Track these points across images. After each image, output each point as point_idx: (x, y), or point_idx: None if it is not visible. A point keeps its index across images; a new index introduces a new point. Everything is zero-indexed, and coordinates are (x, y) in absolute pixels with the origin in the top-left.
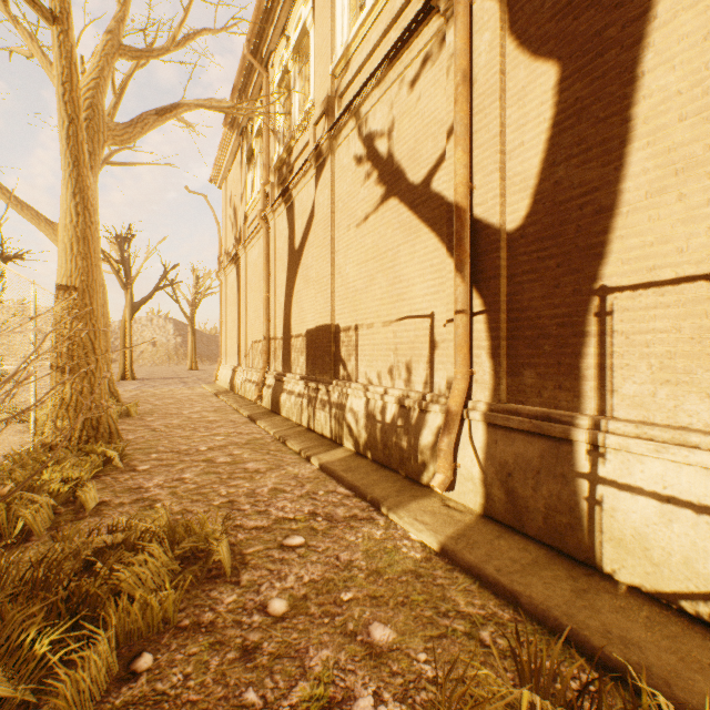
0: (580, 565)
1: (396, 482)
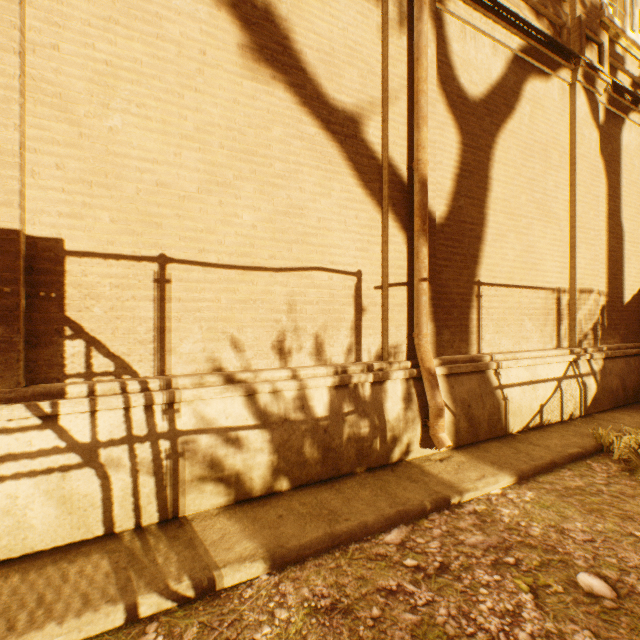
0: (504, 437)
1: (384, 478)
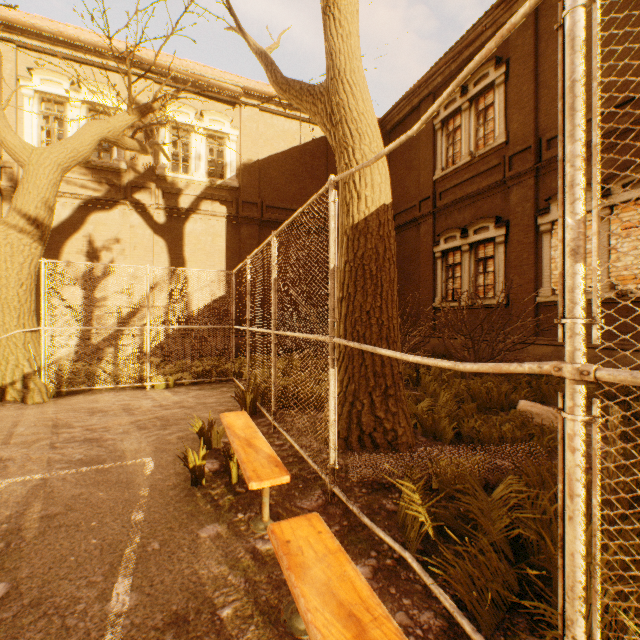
0: None
1: None
